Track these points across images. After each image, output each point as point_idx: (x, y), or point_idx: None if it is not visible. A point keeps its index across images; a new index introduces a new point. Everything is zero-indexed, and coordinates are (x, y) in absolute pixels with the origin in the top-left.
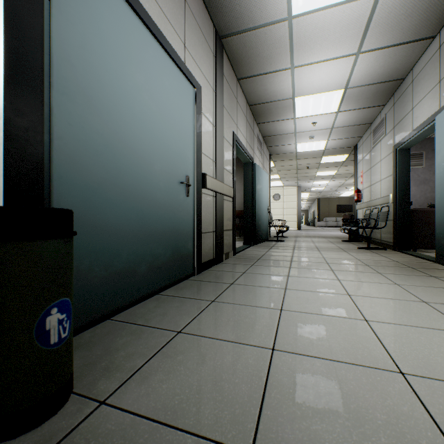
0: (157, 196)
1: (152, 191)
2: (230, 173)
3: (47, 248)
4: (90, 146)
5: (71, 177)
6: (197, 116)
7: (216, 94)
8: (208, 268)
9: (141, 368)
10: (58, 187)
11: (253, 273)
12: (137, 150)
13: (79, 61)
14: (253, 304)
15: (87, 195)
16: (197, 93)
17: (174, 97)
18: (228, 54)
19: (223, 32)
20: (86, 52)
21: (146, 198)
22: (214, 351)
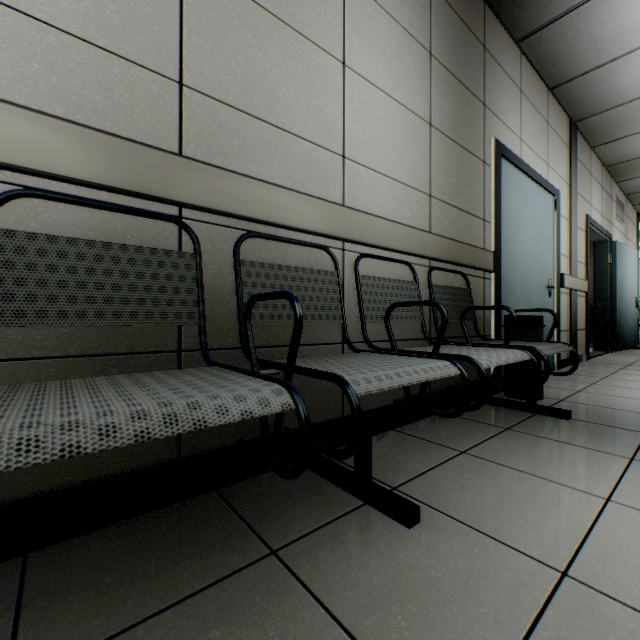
0: (533, 301)
1: (531, 297)
2: (582, 263)
3: (541, 331)
4: (510, 276)
5: (505, 296)
6: (556, 221)
7: (569, 186)
8: (563, 366)
9: (568, 396)
10: (502, 302)
11: (626, 374)
12: (524, 270)
13: (507, 229)
14: (637, 388)
15: (509, 305)
16: (556, 200)
17: (541, 216)
18: (581, 131)
19: (578, 118)
20: (509, 222)
21: (528, 303)
22: (614, 398)
